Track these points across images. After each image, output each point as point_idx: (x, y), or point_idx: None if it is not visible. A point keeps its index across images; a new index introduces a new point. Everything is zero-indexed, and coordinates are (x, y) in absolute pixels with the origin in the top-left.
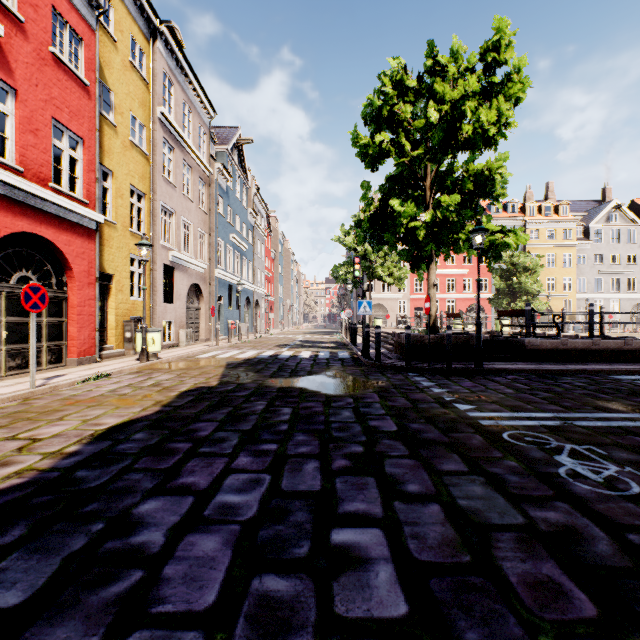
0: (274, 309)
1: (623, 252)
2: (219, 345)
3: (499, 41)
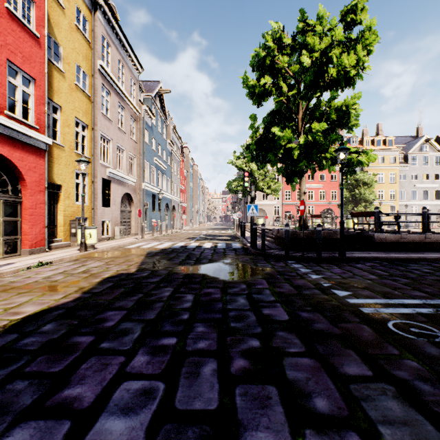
0: (186, 212)
1: (431, 172)
2: (144, 238)
3: (356, 5)
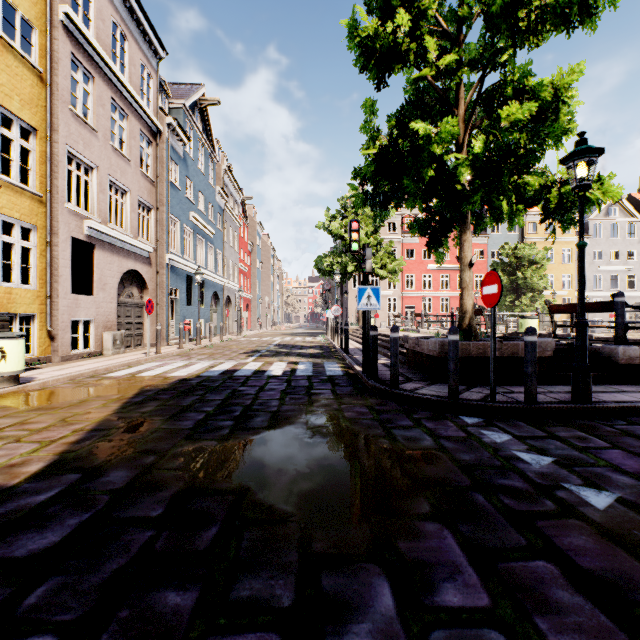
0: (251, 307)
1: (623, 248)
2: (161, 353)
3: None
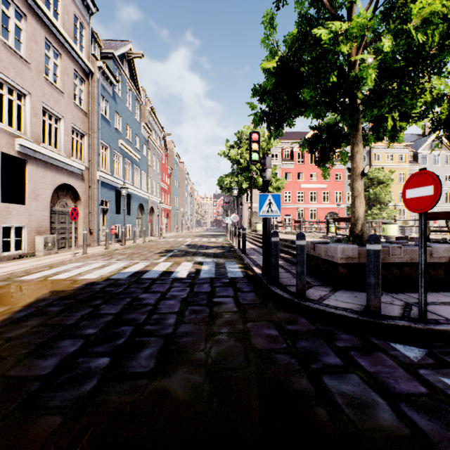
0: (170, 216)
1: (442, 172)
2: (87, 253)
3: None
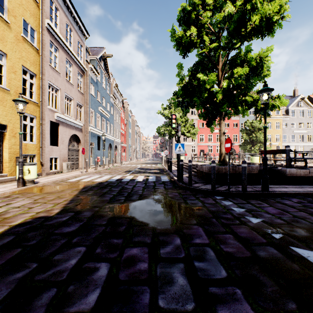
0: (126, 150)
1: (305, 122)
2: (88, 172)
3: None
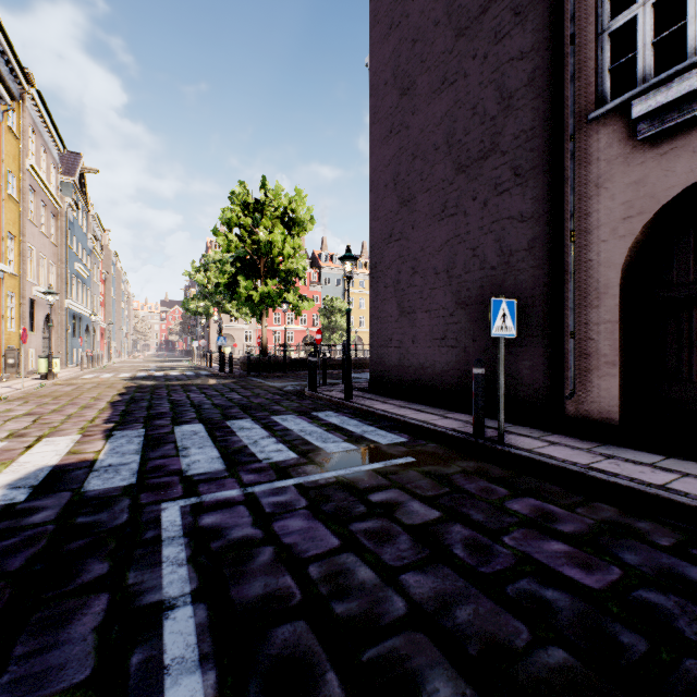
0: (105, 336)
1: None
2: (84, 371)
3: (298, 199)
